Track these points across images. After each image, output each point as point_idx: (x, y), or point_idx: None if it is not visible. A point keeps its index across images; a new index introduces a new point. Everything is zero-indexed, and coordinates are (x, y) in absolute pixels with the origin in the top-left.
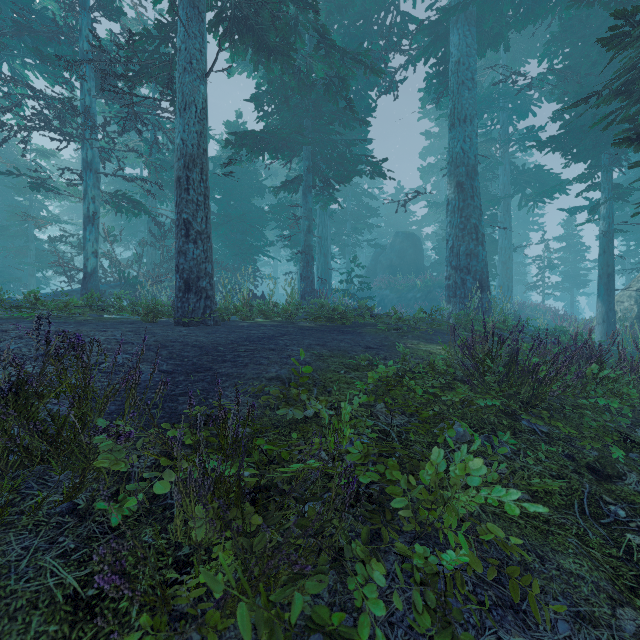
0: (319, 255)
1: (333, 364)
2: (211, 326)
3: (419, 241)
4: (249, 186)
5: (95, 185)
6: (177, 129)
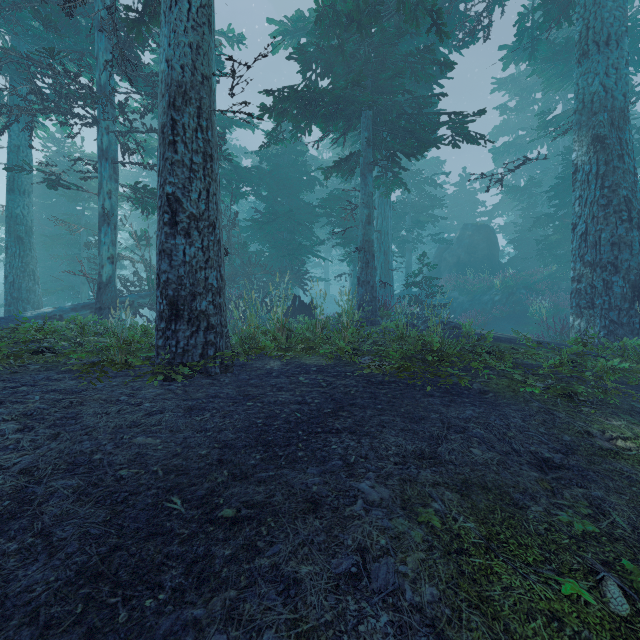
0: (378, 253)
1: (528, 638)
2: (215, 377)
3: (493, 233)
4: (297, 179)
5: (112, 177)
6: (161, 47)
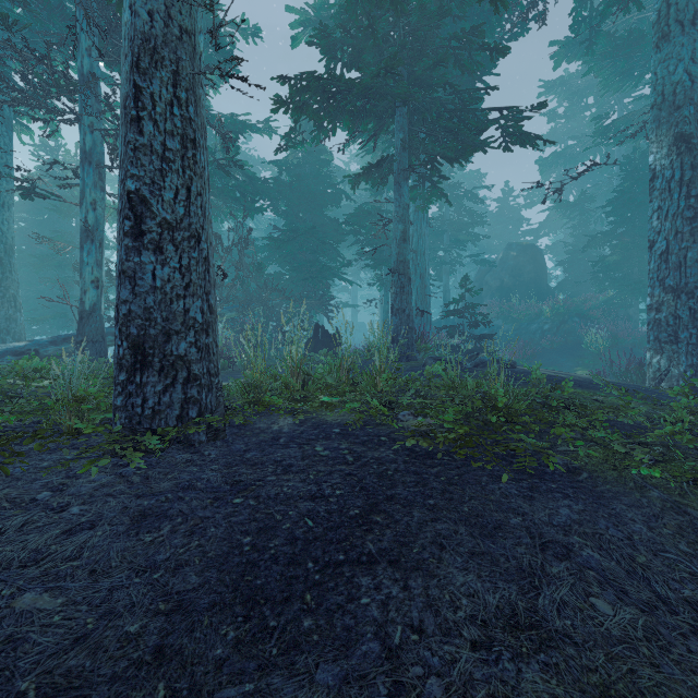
0: (413, 276)
1: None
2: (198, 448)
3: (540, 254)
4: (321, 192)
5: (97, 185)
6: None
